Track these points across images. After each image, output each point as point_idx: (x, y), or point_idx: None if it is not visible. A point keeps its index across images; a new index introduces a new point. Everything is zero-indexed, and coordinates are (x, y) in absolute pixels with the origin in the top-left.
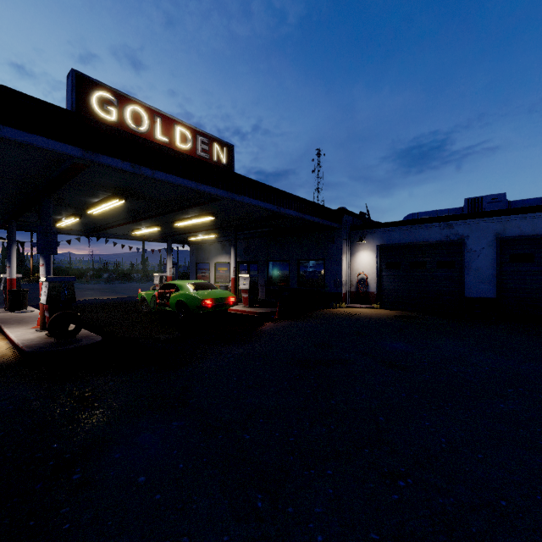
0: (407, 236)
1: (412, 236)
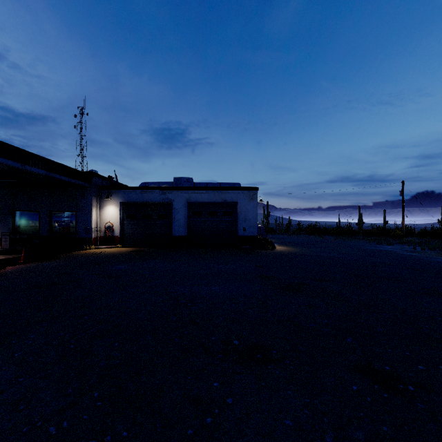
0: (141, 197)
1: (143, 197)
